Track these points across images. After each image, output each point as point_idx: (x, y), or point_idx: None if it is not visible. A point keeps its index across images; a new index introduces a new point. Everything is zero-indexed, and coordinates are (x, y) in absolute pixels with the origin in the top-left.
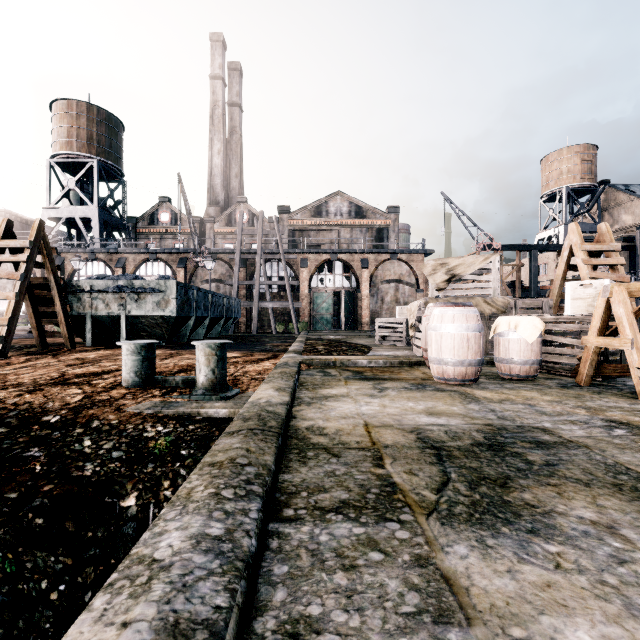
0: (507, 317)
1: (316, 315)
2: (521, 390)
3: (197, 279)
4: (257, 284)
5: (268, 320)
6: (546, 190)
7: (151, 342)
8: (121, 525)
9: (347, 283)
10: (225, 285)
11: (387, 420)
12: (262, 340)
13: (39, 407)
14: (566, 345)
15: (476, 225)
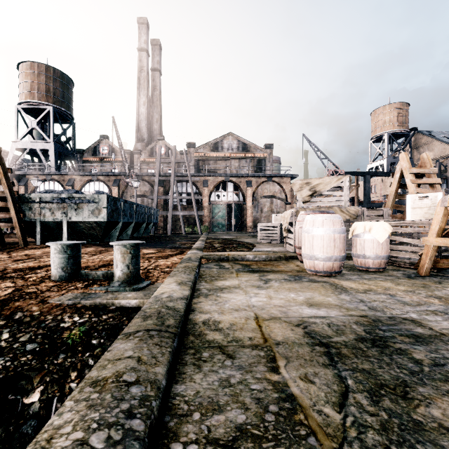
0: (362, 222)
1: (214, 221)
2: (378, 280)
3: (127, 194)
4: (171, 198)
5: (179, 224)
6: (374, 134)
7: (76, 243)
8: (21, 424)
9: (236, 198)
10: (148, 199)
11: (274, 312)
12: (174, 239)
13: None
14: (402, 243)
15: (327, 157)
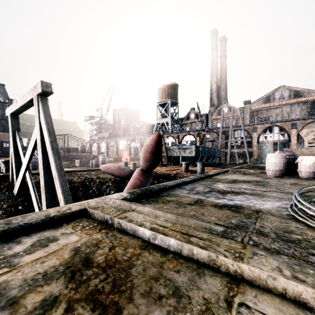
0: (300, 156)
1: (262, 155)
2: (292, 179)
3: (204, 141)
4: (229, 141)
5: (235, 157)
6: None
7: (188, 162)
8: None
9: (282, 137)
10: (215, 142)
11: (233, 178)
12: (225, 165)
13: (169, 173)
14: None
15: None
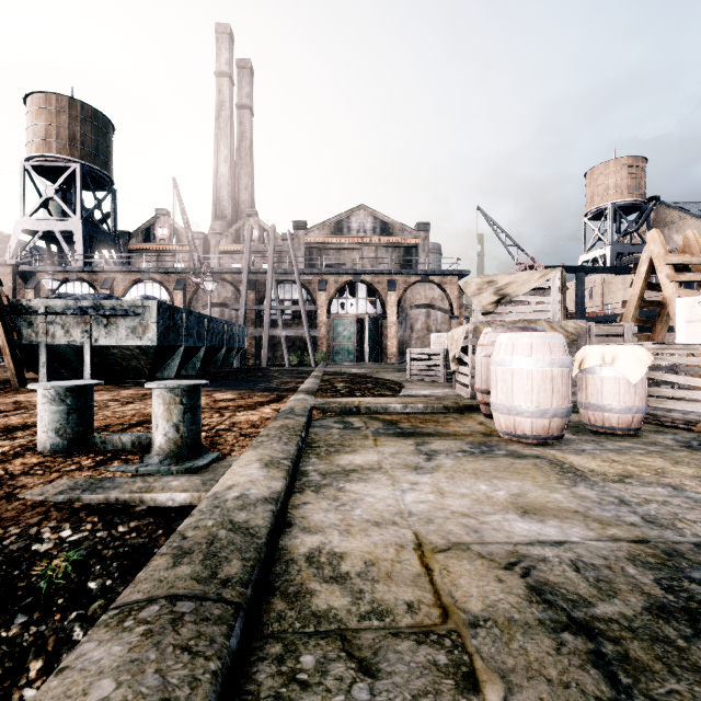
0: (599, 346)
1: (336, 345)
2: (635, 454)
3: (198, 303)
4: (268, 309)
5: (281, 351)
6: (591, 207)
7: (82, 384)
8: None
9: (371, 308)
10: (231, 310)
11: (455, 530)
12: (270, 375)
13: None
14: (660, 383)
15: (516, 244)
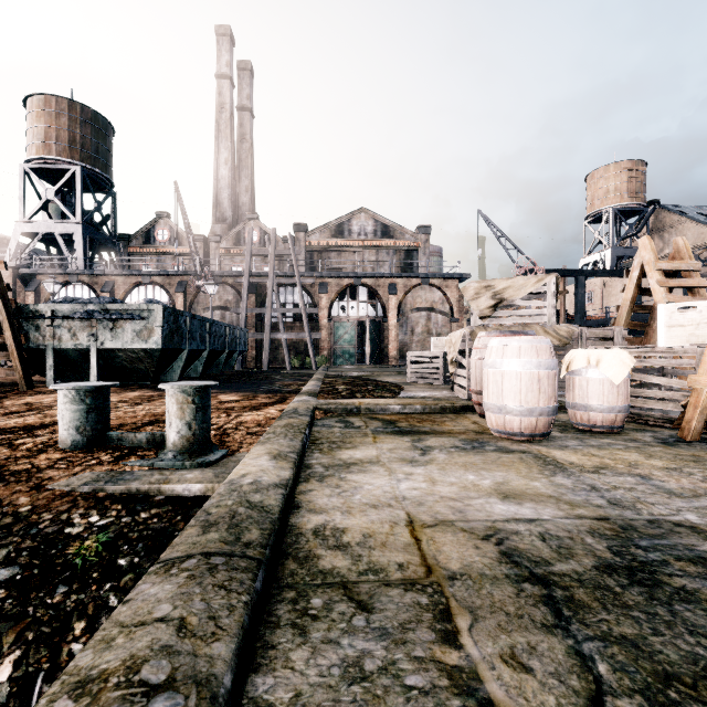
0: (585, 350)
1: (337, 348)
2: (614, 449)
3: (199, 306)
4: (269, 312)
5: (282, 354)
6: (591, 210)
7: (100, 385)
8: None
9: (372, 311)
10: (232, 313)
11: (442, 511)
12: (272, 378)
13: None
14: (647, 385)
15: (517, 247)
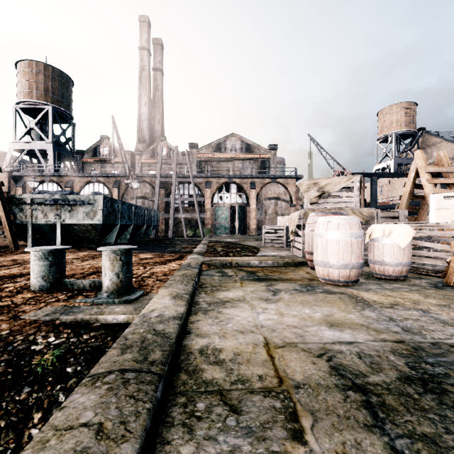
0: (381, 224)
1: (217, 223)
2: (402, 291)
3: (128, 196)
4: (173, 200)
5: (181, 227)
6: (381, 134)
7: (58, 248)
8: None
9: (240, 200)
10: (149, 201)
11: (288, 335)
12: (174, 242)
13: None
14: (421, 248)
15: (333, 158)
